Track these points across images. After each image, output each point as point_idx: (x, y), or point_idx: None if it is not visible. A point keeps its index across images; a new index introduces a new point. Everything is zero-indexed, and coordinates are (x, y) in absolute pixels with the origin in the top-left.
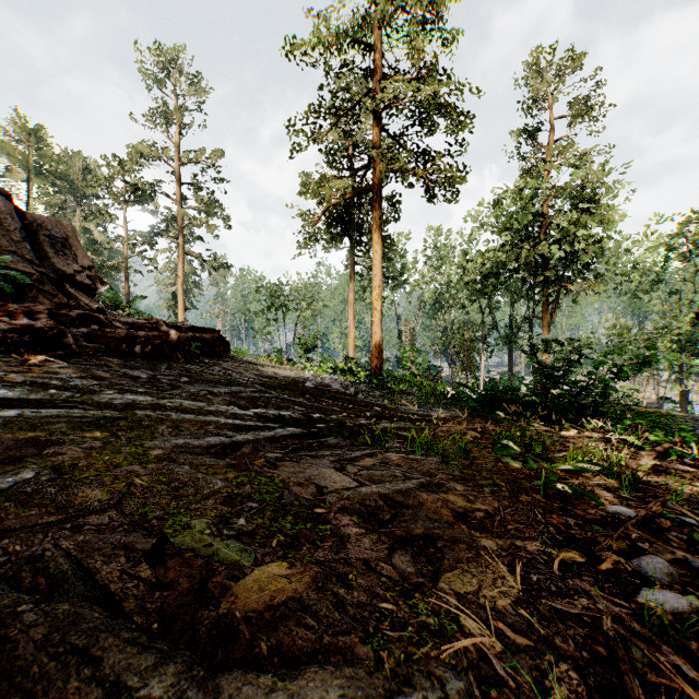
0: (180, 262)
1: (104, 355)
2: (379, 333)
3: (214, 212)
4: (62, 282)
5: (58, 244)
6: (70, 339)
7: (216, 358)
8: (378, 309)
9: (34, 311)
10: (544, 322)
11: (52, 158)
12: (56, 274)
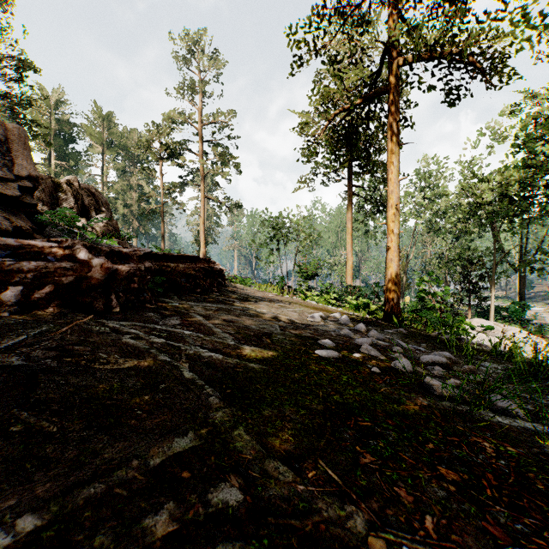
0: (202, 205)
1: None
2: (396, 261)
3: (227, 161)
4: None
5: None
6: None
7: (195, 296)
8: (395, 232)
9: None
10: None
11: (117, 135)
12: None
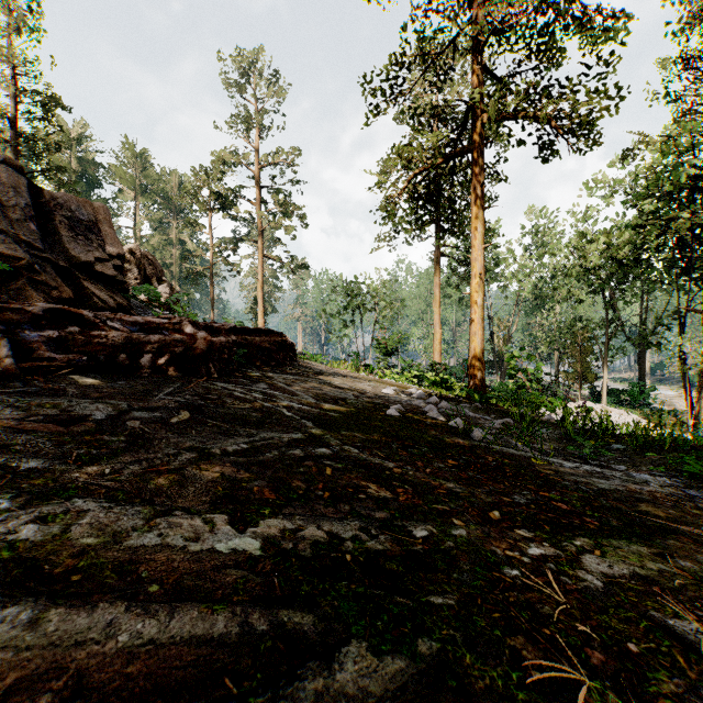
0: (260, 266)
1: (84, 371)
2: (480, 334)
3: (291, 212)
4: (75, 272)
5: (82, 227)
6: (4, 348)
7: (272, 369)
8: (478, 303)
9: None
10: None
11: (154, 178)
12: (69, 263)
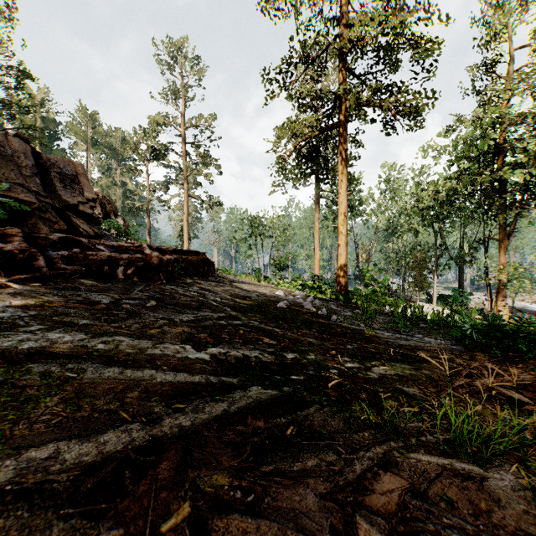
0: (185, 203)
1: (84, 277)
2: (344, 254)
3: (209, 163)
4: (66, 211)
5: (68, 180)
6: (41, 261)
7: (199, 278)
8: (343, 233)
9: (8, 234)
10: (500, 243)
11: (102, 134)
12: (61, 205)
